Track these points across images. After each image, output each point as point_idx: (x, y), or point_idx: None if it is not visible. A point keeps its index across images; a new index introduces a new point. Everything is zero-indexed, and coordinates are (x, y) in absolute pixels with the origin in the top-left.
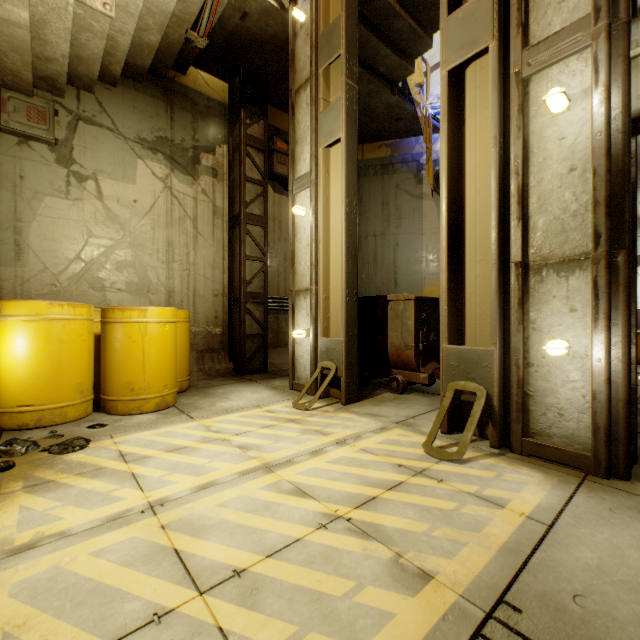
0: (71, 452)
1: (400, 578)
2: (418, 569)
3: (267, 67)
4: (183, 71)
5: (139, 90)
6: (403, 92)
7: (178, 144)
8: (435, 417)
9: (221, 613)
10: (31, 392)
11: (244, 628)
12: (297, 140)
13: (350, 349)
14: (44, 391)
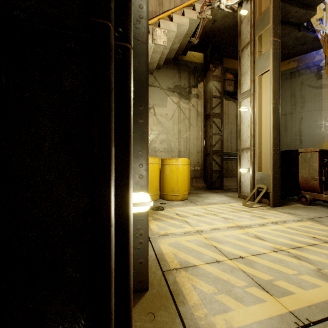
0: (160, 211)
1: (321, 276)
2: None
3: (223, 40)
4: (184, 54)
5: (168, 68)
6: (307, 28)
7: (182, 87)
8: None
9: (240, 266)
10: None
11: (251, 272)
12: (242, 74)
13: (275, 178)
14: None
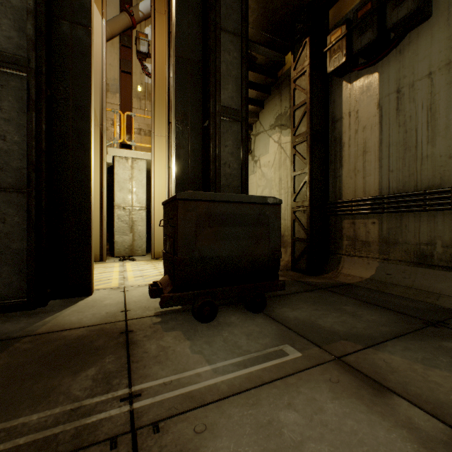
0: None
1: None
2: None
3: (290, 4)
4: (281, 65)
5: (270, 100)
6: None
7: (283, 113)
8: (113, 296)
9: None
10: None
11: None
12: None
13: None
14: None
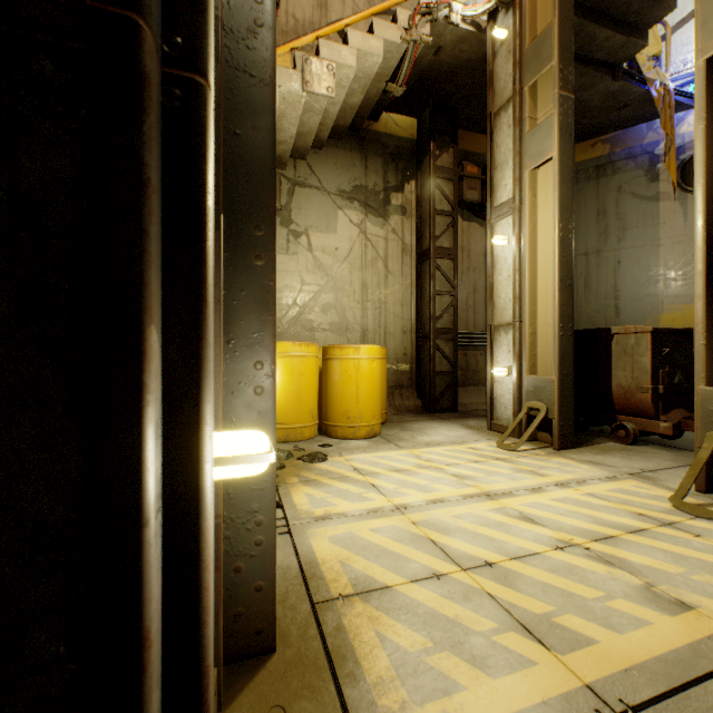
0: (317, 462)
1: (654, 601)
2: (674, 599)
3: (458, 92)
4: (375, 119)
5: (339, 147)
6: (629, 73)
7: (371, 189)
8: (684, 474)
9: (485, 584)
10: (282, 413)
11: (507, 597)
12: (496, 166)
13: (564, 389)
14: (290, 413)
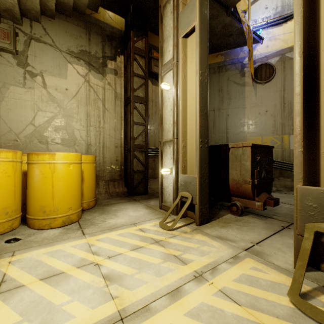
0: None
1: None
2: None
3: (146, 3)
4: (96, 10)
5: (69, 21)
6: (234, 14)
7: (93, 55)
8: (278, 244)
9: None
10: None
11: None
12: (164, 39)
13: (202, 183)
14: None
